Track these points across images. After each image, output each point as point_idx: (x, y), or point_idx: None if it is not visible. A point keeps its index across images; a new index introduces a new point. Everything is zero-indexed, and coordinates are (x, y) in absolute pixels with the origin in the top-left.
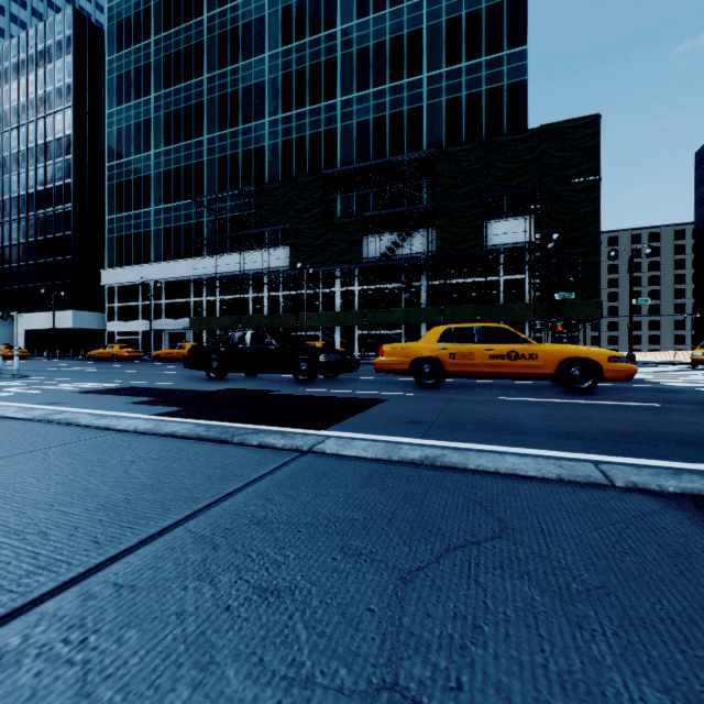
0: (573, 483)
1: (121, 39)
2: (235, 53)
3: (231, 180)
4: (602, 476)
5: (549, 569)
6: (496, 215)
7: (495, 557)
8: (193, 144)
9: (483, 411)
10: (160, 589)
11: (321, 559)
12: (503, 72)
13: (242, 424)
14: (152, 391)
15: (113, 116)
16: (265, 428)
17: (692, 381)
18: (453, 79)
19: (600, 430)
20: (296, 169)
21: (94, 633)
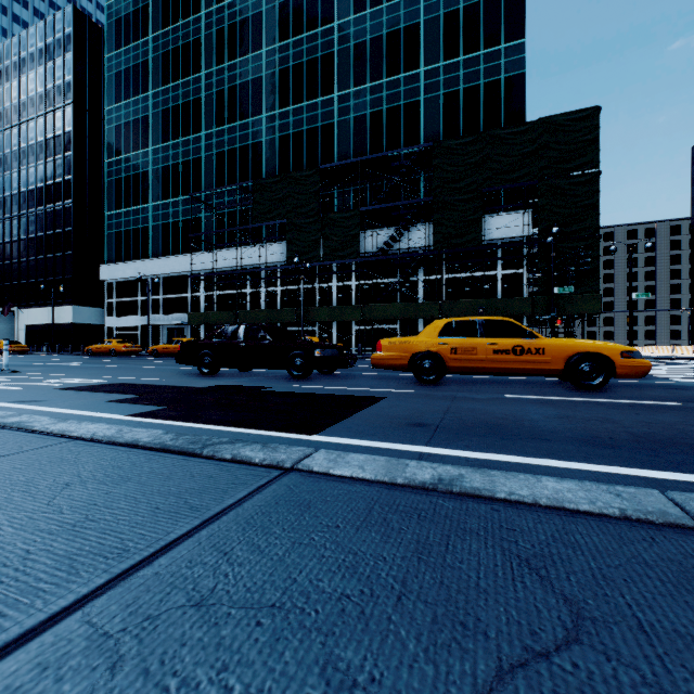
0: (645, 523)
1: (120, 36)
2: (233, 49)
3: (229, 176)
4: (682, 513)
5: None
6: (494, 209)
7: None
8: (190, 140)
9: (491, 412)
10: None
11: None
12: (501, 65)
13: (225, 426)
14: (138, 387)
15: (112, 112)
16: (249, 432)
17: None
18: (451, 73)
19: (629, 435)
20: (293, 165)
21: None
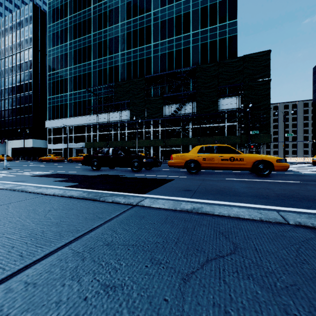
0: (268, 222)
1: (54, 17)
2: (105, 23)
3: (104, 80)
4: (282, 218)
5: (263, 273)
6: (223, 95)
7: (233, 265)
8: (86, 64)
9: (219, 185)
10: (49, 285)
11: (139, 266)
12: (226, 31)
13: (106, 191)
14: (66, 175)
15: (51, 51)
16: (117, 193)
17: (314, 171)
18: (204, 34)
19: (275, 194)
20: (133, 75)
21: (6, 315)
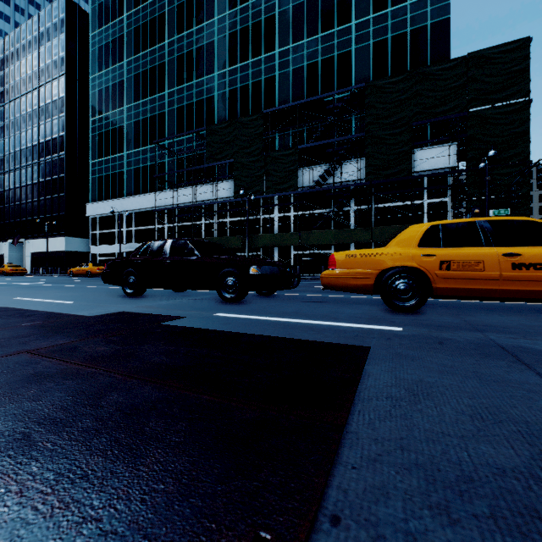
0: None
1: (101, 17)
2: (191, 19)
3: (187, 126)
4: None
5: None
6: (421, 143)
7: None
8: (156, 98)
9: None
10: None
11: None
12: (427, 12)
13: None
14: None
15: (96, 80)
16: None
17: None
18: (380, 24)
19: None
20: (240, 114)
21: None
